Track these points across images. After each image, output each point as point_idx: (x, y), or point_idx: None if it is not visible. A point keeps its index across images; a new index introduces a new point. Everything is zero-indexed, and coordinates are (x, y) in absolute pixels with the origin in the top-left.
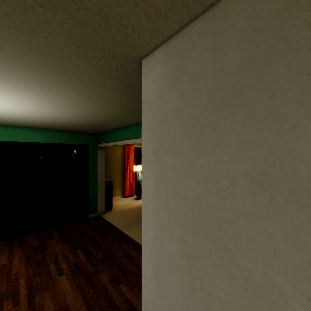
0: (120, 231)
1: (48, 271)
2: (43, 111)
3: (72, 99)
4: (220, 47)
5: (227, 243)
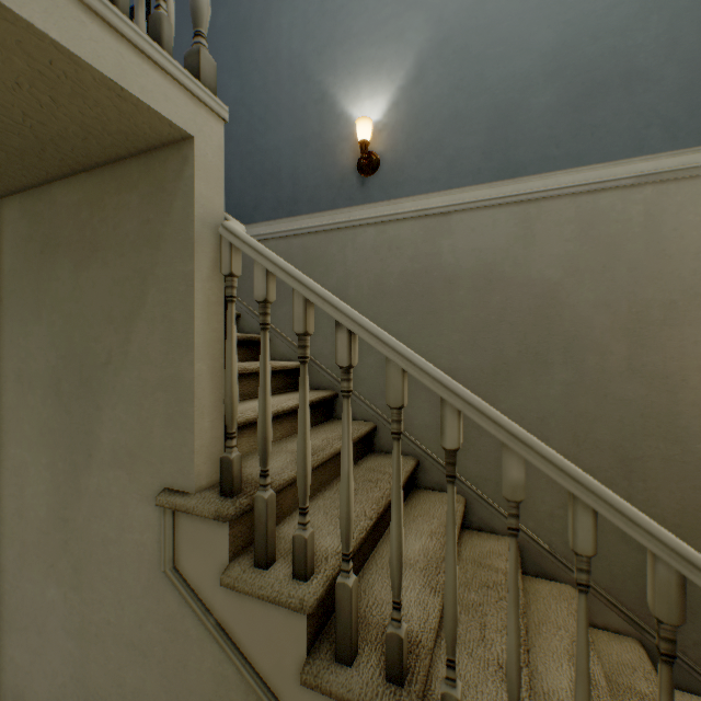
0: None
1: None
2: None
3: None
4: (1, 246)
5: (5, 439)
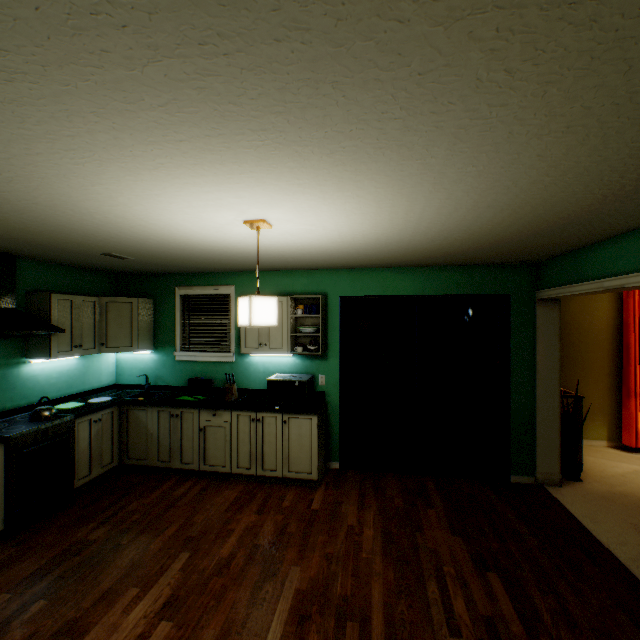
0: (631, 577)
1: (424, 600)
2: (412, 217)
3: (495, 142)
4: None
5: None
